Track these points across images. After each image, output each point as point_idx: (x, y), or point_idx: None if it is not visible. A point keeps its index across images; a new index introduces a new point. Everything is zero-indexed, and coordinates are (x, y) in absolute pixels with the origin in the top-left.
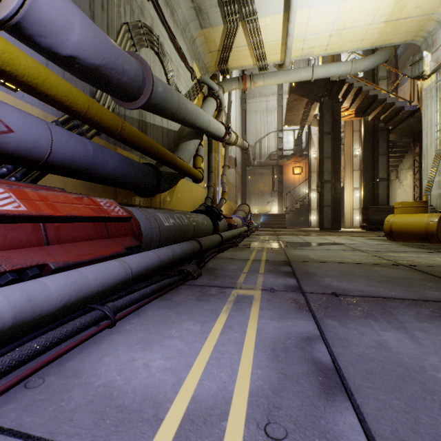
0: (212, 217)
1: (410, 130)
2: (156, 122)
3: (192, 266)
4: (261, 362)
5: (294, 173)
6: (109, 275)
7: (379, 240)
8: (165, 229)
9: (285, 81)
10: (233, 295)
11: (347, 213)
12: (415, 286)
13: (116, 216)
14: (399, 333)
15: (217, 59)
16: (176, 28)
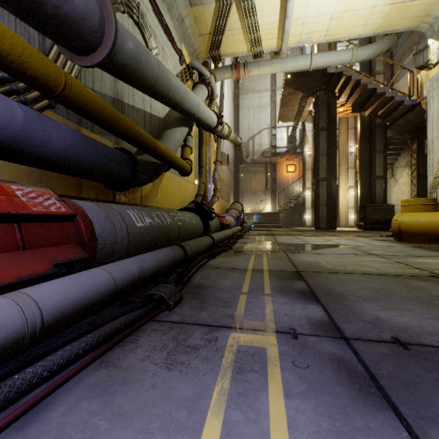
0: (202, 215)
1: (407, 126)
2: (136, 105)
3: (168, 287)
4: None
5: (288, 171)
6: None
7: (386, 241)
8: (136, 232)
9: (281, 70)
10: (231, 350)
11: (342, 212)
12: None
13: (40, 213)
14: None
15: (208, 44)
16: (161, 1)
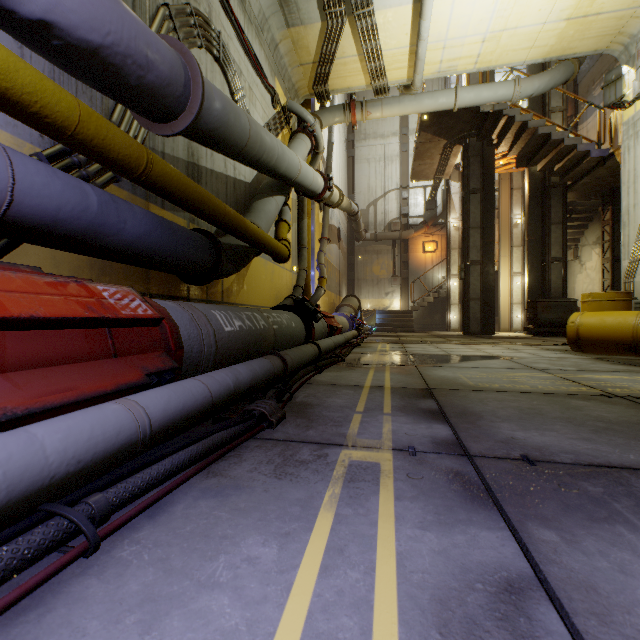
0: (304, 316)
1: (597, 187)
2: (216, 168)
3: (269, 403)
4: None
5: (425, 250)
6: (97, 435)
7: (559, 352)
8: (225, 338)
9: (414, 111)
10: (343, 464)
11: (503, 310)
12: None
13: (130, 317)
14: None
15: (311, 76)
16: (248, 24)
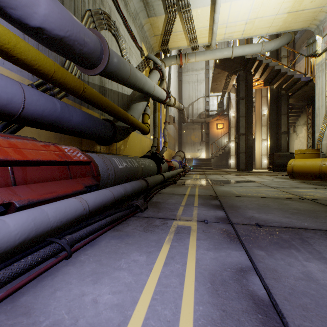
0: (156, 161)
1: (304, 96)
2: (113, 88)
3: (140, 201)
4: (202, 297)
5: (218, 128)
6: (68, 211)
7: (283, 179)
8: (119, 171)
9: (211, 58)
10: (174, 226)
11: (257, 158)
12: (322, 217)
13: (77, 160)
14: (321, 264)
15: (160, 41)
16: (128, 16)
